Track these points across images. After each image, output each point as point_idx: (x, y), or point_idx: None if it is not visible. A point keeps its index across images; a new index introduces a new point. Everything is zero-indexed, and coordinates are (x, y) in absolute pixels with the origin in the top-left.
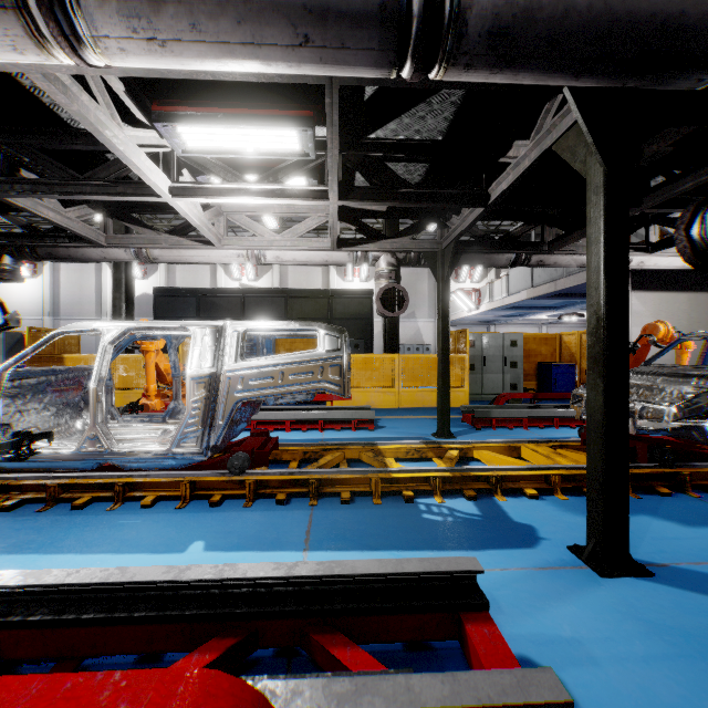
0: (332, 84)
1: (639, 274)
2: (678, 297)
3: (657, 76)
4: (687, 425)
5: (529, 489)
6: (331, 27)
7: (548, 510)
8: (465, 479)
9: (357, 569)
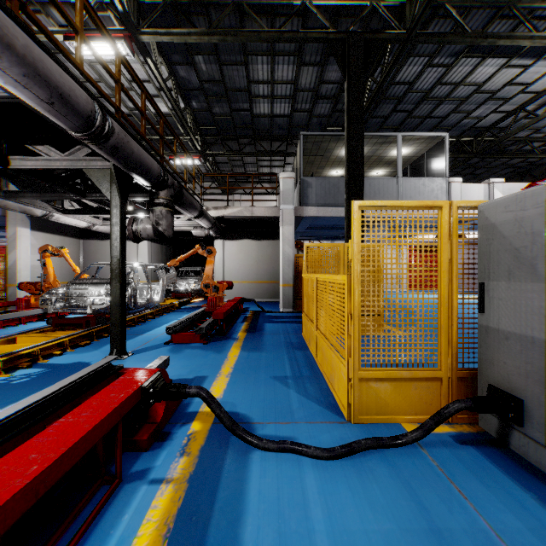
0: (16, 98)
1: (35, 219)
2: (57, 238)
3: (141, 179)
4: (108, 305)
5: (56, 352)
6: (67, 108)
7: (75, 356)
8: (14, 360)
9: (83, 373)
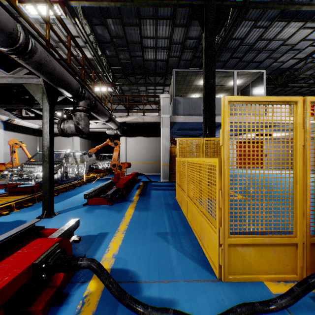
0: None
1: (7, 123)
2: (22, 135)
3: (64, 91)
4: None
5: (5, 212)
6: None
7: (18, 215)
8: None
9: (5, 237)
